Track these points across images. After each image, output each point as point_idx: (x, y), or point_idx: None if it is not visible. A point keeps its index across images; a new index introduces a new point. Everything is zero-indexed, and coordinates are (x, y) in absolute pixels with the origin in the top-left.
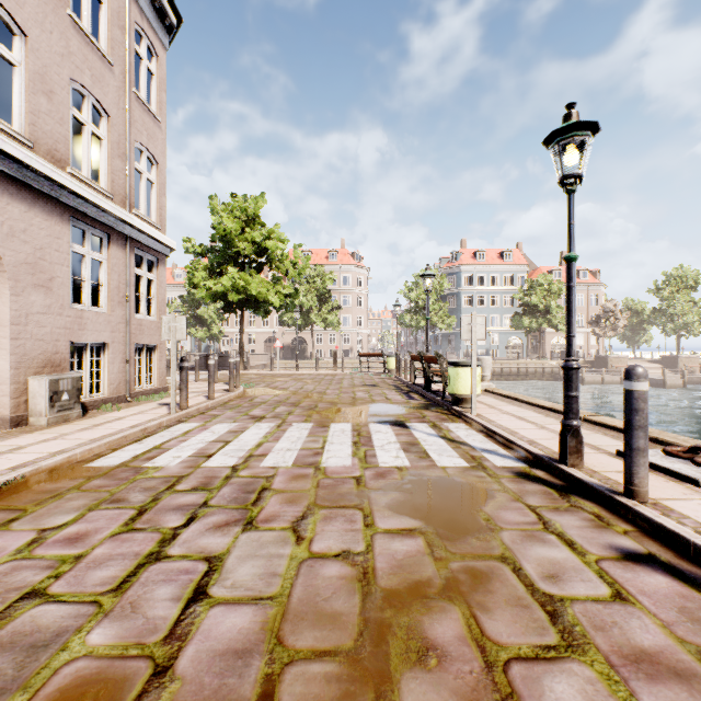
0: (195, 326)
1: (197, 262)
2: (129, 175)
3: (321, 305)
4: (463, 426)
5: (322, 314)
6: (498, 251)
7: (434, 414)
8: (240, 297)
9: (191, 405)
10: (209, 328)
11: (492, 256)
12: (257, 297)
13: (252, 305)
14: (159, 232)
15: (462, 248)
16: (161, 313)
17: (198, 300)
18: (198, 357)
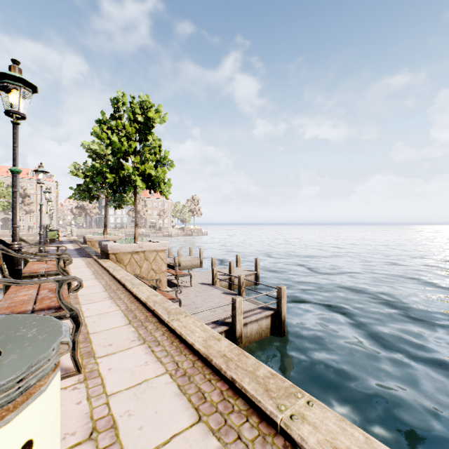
0: None
1: None
2: None
3: (23, 201)
4: None
5: (24, 207)
6: None
7: None
8: None
9: None
10: None
11: None
12: None
13: None
14: None
15: None
16: None
17: None
18: None
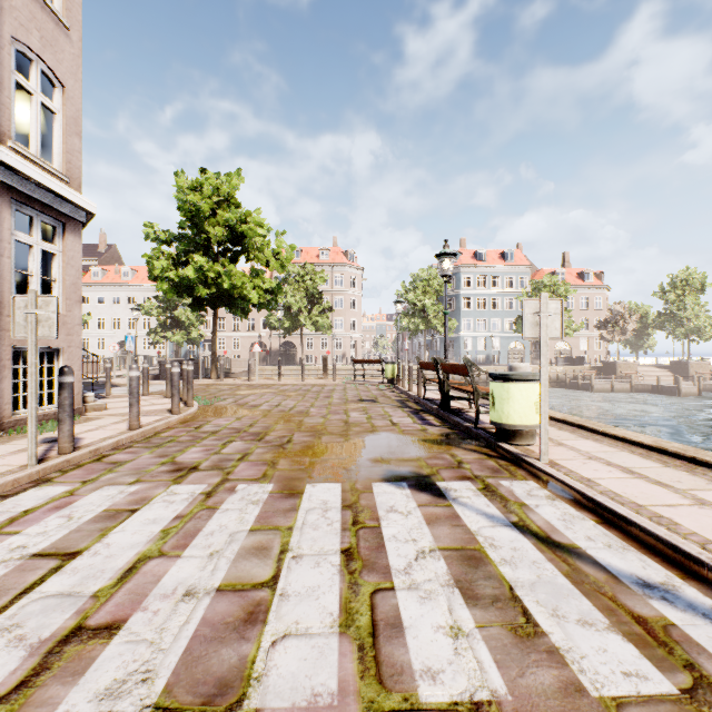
0: (172, 330)
1: (158, 249)
2: (1, 87)
3: (311, 306)
4: (539, 490)
5: (312, 317)
6: (499, 251)
7: (473, 457)
8: (209, 291)
9: (88, 443)
10: (188, 331)
11: (493, 257)
12: (231, 292)
13: (225, 301)
14: (60, 183)
15: (461, 247)
16: (70, 303)
17: (175, 300)
18: (147, 365)
